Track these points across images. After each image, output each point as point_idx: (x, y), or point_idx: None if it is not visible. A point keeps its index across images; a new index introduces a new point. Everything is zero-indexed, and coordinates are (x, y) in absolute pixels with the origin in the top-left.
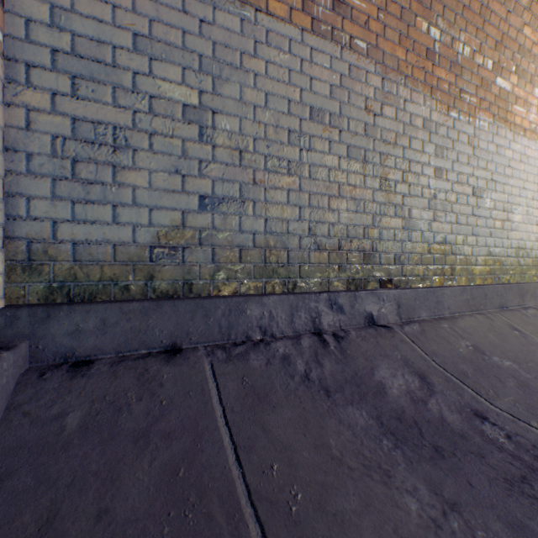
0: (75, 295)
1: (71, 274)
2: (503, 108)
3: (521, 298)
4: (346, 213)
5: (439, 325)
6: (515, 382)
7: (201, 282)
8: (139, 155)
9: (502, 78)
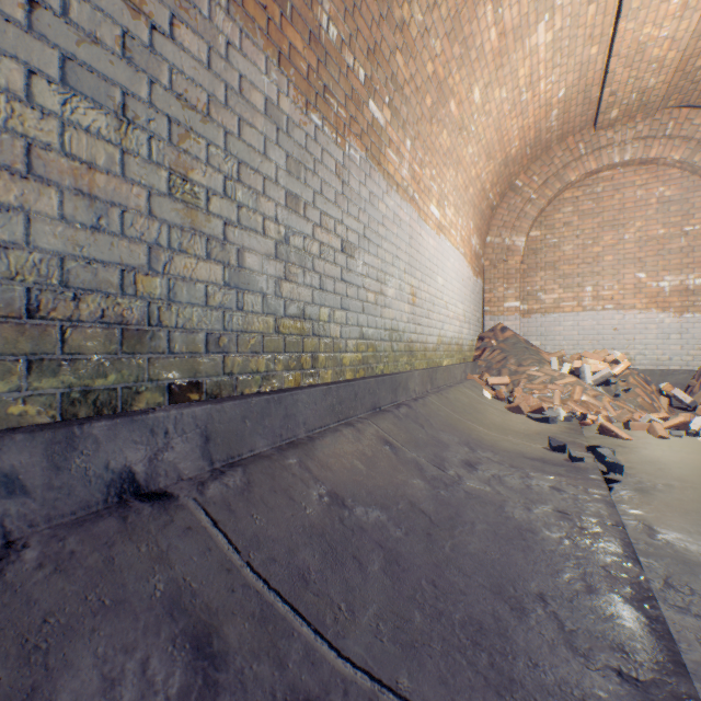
0: None
1: None
2: (377, 145)
3: (395, 393)
4: (62, 226)
5: (283, 463)
6: (382, 559)
7: None
8: None
9: (376, 104)
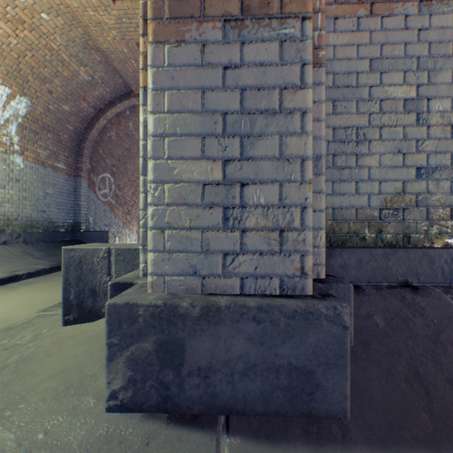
0: (332, 242)
1: (330, 228)
2: None
3: None
4: None
5: None
6: None
7: (416, 236)
8: (371, 144)
9: None
